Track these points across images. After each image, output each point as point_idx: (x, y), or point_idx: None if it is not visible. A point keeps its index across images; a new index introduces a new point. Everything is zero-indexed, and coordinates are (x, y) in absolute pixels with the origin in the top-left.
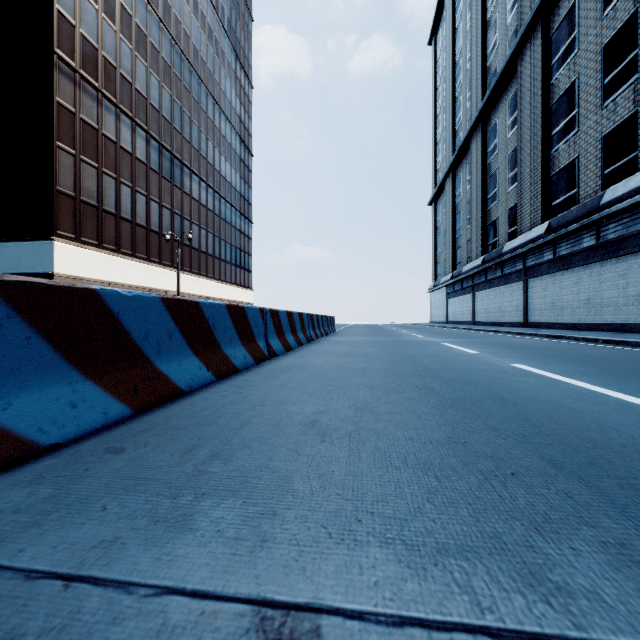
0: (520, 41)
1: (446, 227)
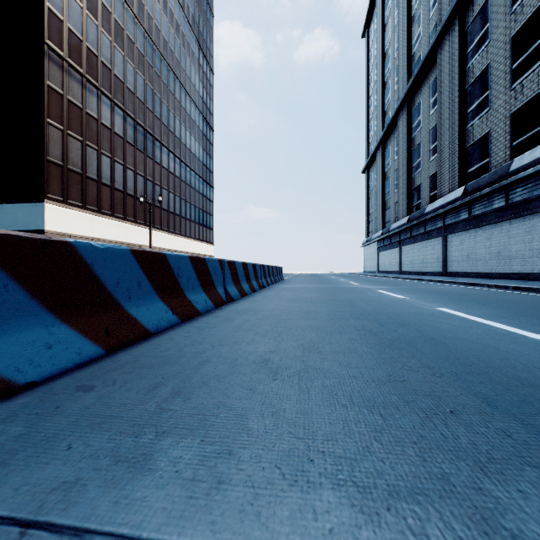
0: (440, 33)
1: (377, 191)
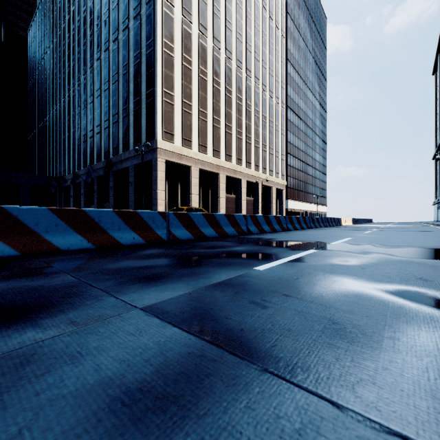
0: None
1: (438, 175)
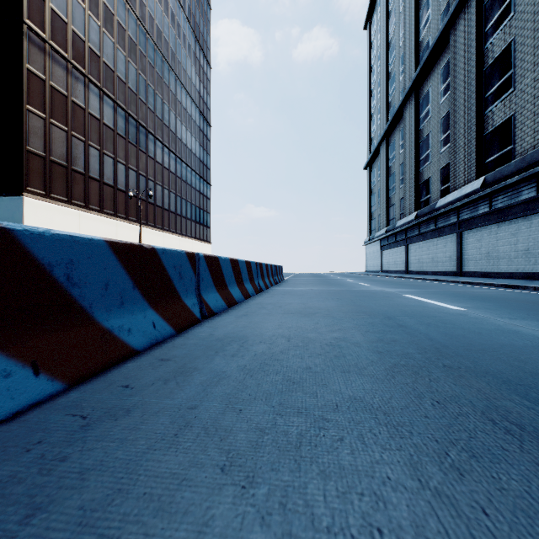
0: (454, 11)
1: (380, 187)
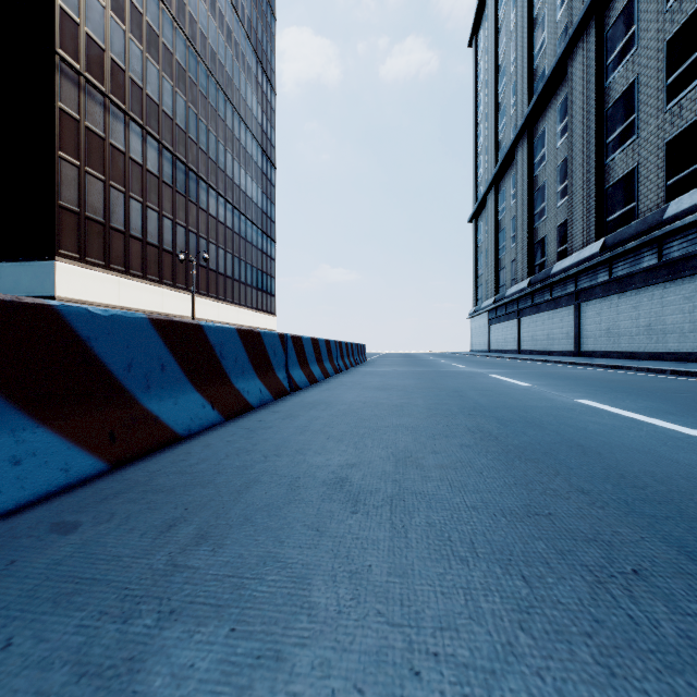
0: (571, 39)
1: (488, 246)
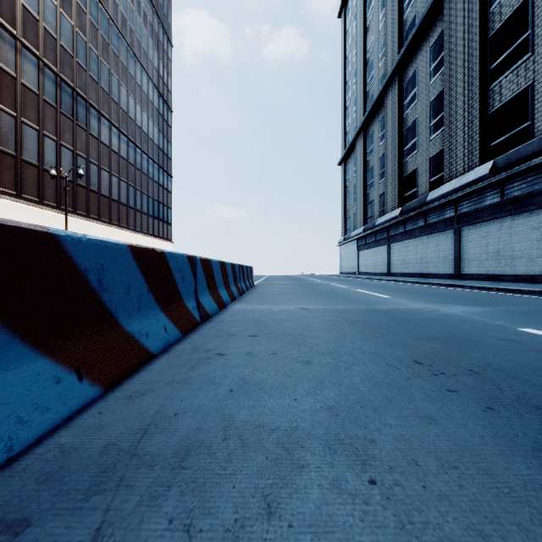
0: None
1: (357, 183)
